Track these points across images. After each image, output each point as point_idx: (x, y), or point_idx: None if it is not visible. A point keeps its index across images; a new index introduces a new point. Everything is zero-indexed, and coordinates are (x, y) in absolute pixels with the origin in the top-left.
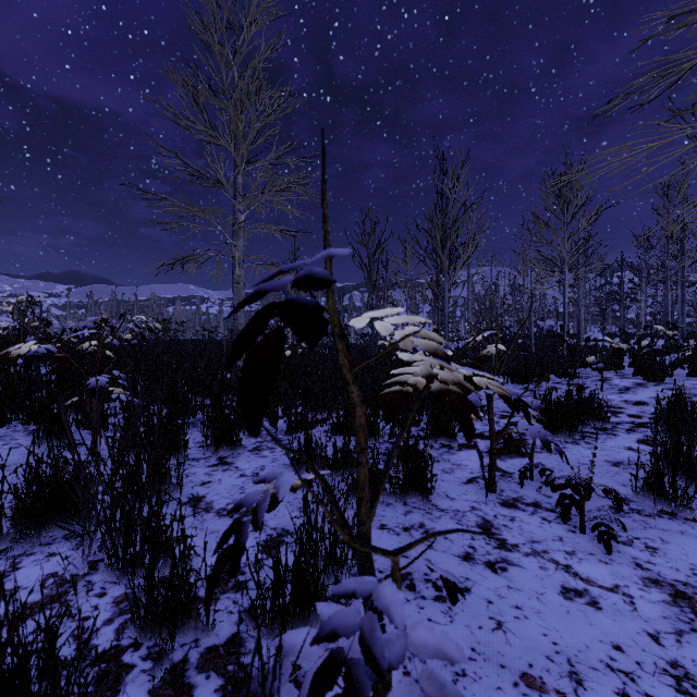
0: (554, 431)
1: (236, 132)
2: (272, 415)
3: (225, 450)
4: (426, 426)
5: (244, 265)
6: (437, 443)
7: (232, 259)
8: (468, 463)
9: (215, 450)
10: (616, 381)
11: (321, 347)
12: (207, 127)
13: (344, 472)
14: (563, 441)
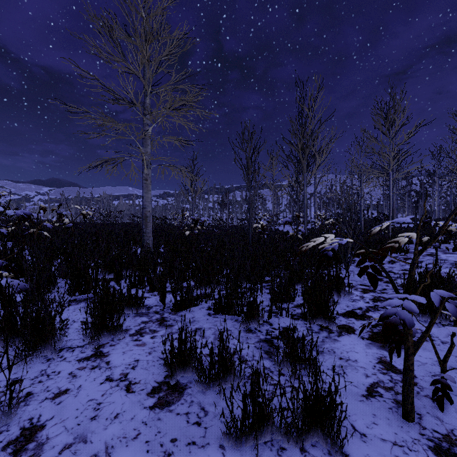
0: (428, 313)
1: (143, 60)
2: (161, 292)
3: (105, 336)
4: (303, 306)
5: (151, 166)
6: (315, 325)
7: (142, 162)
8: (356, 356)
9: (91, 339)
10: (443, 256)
11: (213, 228)
12: (121, 59)
13: (223, 378)
14: (439, 323)
